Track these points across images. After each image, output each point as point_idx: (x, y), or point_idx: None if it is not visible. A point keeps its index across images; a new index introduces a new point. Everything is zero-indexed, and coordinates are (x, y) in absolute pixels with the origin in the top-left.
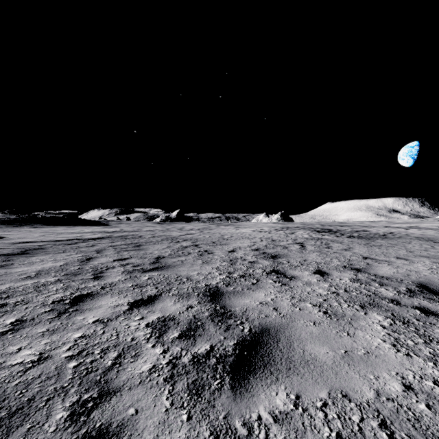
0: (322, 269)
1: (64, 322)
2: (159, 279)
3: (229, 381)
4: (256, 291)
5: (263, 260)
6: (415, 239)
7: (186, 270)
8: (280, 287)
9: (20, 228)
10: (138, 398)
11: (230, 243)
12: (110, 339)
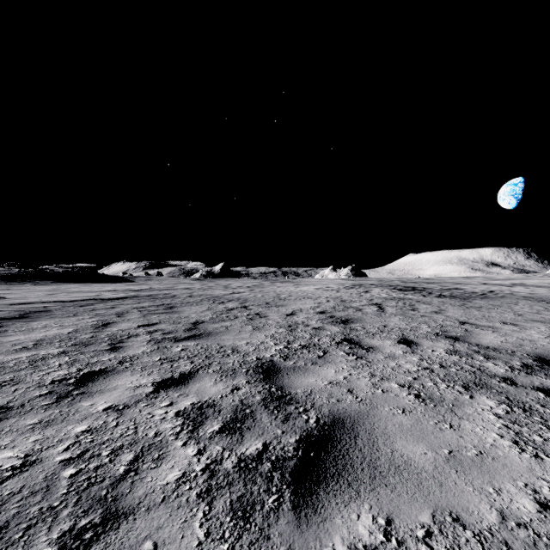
0: (408, 338)
1: (64, 409)
2: (196, 351)
3: (290, 497)
4: (324, 367)
5: (330, 325)
6: (522, 298)
7: (232, 339)
8: (355, 361)
9: (22, 285)
10: (158, 525)
11: (289, 305)
12: (125, 435)
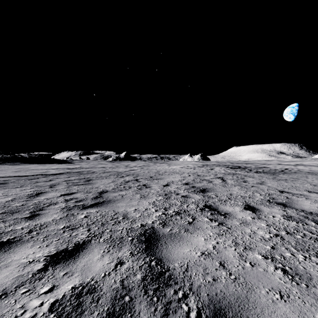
0: (250, 204)
1: None
2: (95, 218)
3: None
4: (195, 234)
5: (194, 194)
6: (308, 173)
7: (124, 206)
8: (218, 228)
9: (2, 165)
10: None
11: (165, 178)
12: None
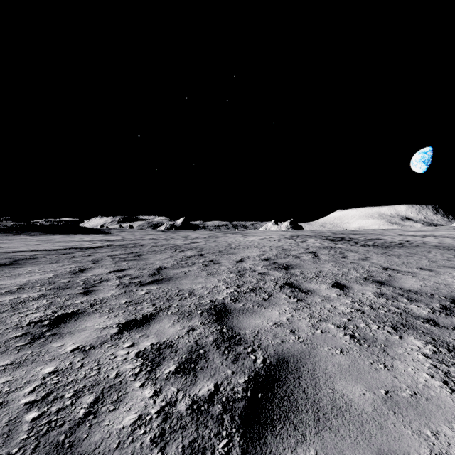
0: (341, 282)
1: (35, 350)
2: (158, 294)
3: (239, 442)
4: (269, 309)
5: (274, 271)
6: (434, 247)
7: (189, 283)
8: (296, 304)
9: (16, 236)
10: None
11: (238, 253)
12: (88, 376)
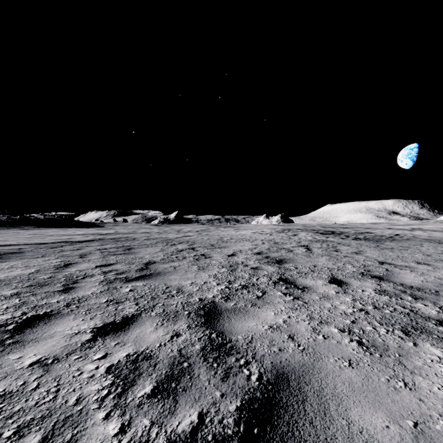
0: (338, 277)
1: None
2: (143, 291)
3: None
4: (263, 309)
5: (267, 265)
6: (425, 241)
7: (178, 279)
8: (293, 302)
9: (9, 230)
10: None
11: (230, 246)
12: (42, 402)
